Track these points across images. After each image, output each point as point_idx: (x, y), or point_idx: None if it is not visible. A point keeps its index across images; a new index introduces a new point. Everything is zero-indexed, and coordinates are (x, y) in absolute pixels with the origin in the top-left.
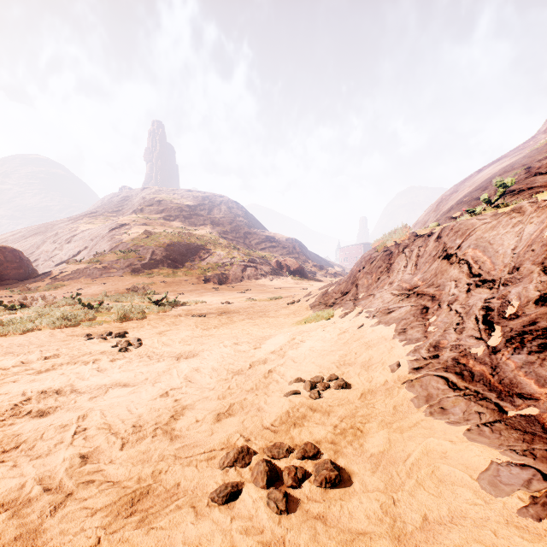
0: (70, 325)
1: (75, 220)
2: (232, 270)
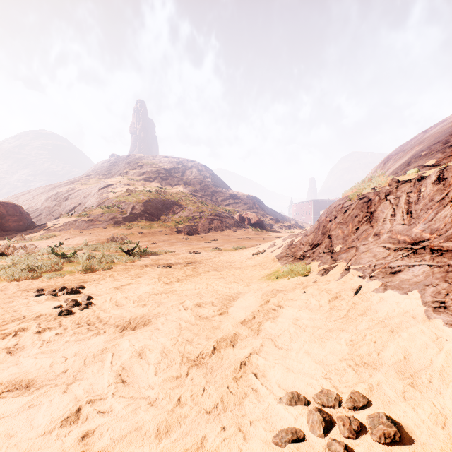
0: (30, 277)
1: (73, 181)
2: (201, 222)
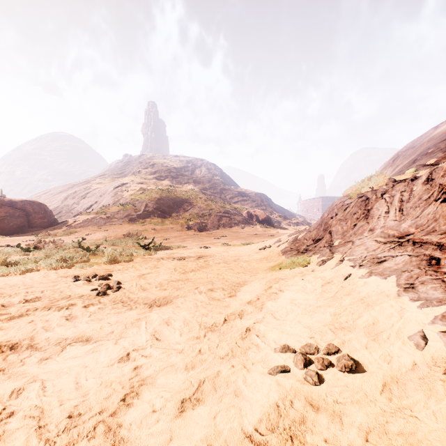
0: (65, 266)
1: (89, 181)
2: (210, 219)
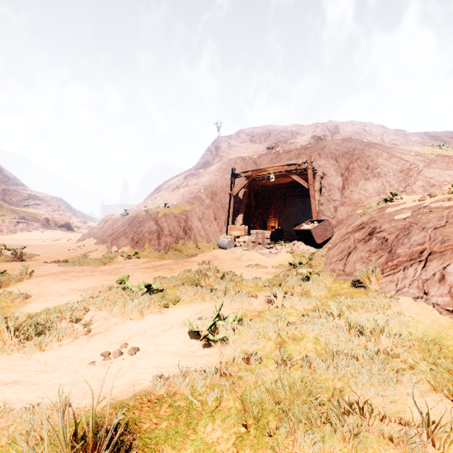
0: None
1: None
2: (5, 225)
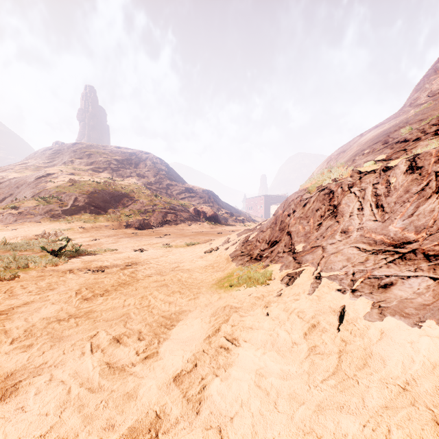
0: None
1: (5, 169)
2: (154, 216)
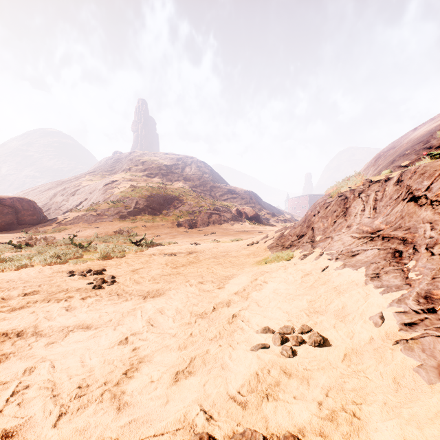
0: (59, 262)
1: (79, 178)
2: (200, 217)
